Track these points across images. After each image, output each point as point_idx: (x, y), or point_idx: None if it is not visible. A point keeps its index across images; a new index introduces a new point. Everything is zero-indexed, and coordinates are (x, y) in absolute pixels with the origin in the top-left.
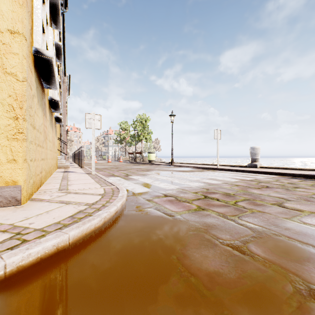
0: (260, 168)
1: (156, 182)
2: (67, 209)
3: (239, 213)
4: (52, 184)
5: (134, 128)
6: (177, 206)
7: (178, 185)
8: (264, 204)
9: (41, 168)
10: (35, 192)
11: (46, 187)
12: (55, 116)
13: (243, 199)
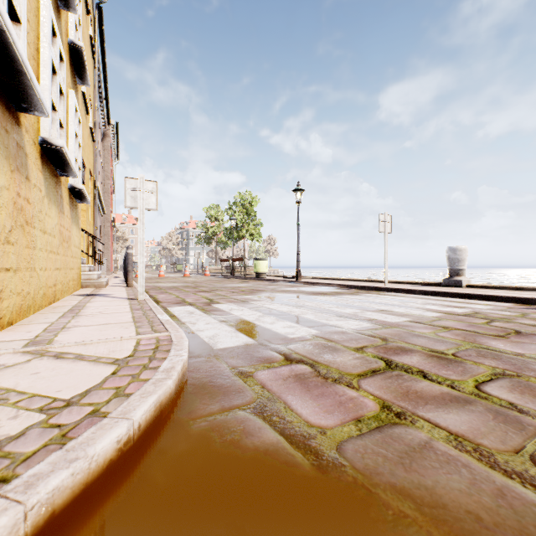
0: (468, 287)
1: (266, 320)
2: None
3: (520, 437)
4: (30, 327)
5: (230, 216)
6: (321, 403)
7: (316, 328)
8: None
9: None
10: None
11: (7, 334)
12: (69, 187)
13: (490, 373)
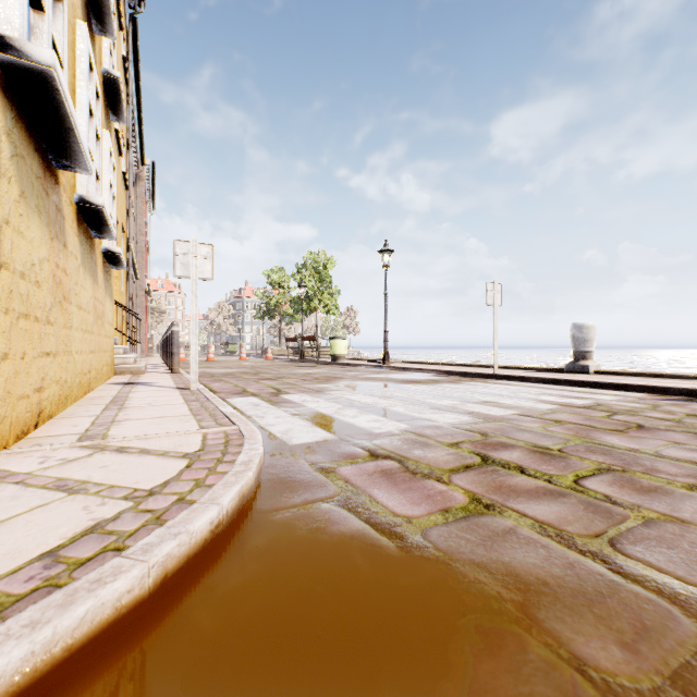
0: (597, 373)
1: (347, 413)
2: (57, 516)
3: (605, 524)
4: (74, 421)
5: (298, 282)
6: (408, 496)
7: (406, 422)
8: (664, 485)
9: (41, 378)
10: (5, 446)
11: (52, 428)
12: (104, 250)
13: (594, 468)
